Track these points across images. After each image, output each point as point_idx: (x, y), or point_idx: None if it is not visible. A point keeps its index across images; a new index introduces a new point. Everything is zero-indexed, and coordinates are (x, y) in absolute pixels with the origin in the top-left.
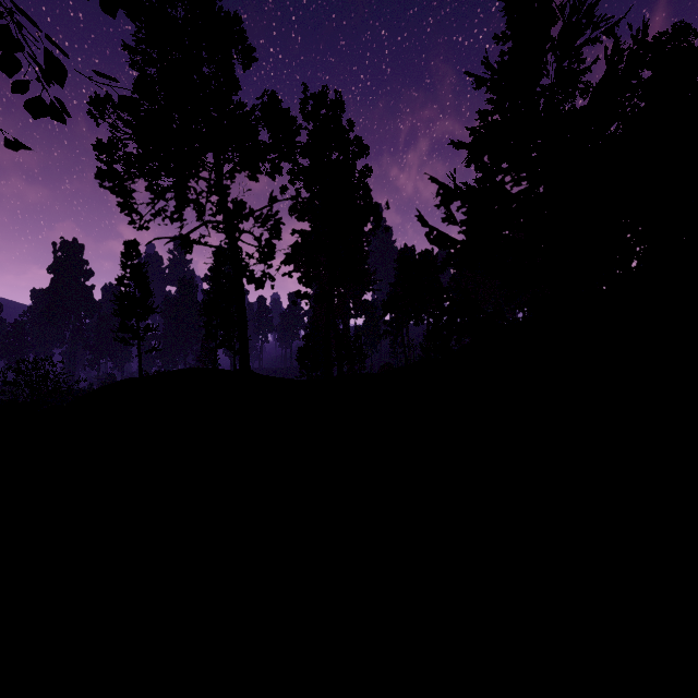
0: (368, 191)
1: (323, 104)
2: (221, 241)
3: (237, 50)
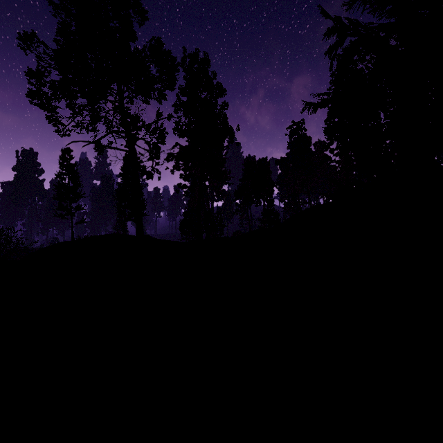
0: (225, 118)
1: (196, 60)
2: (122, 144)
3: (133, 10)
